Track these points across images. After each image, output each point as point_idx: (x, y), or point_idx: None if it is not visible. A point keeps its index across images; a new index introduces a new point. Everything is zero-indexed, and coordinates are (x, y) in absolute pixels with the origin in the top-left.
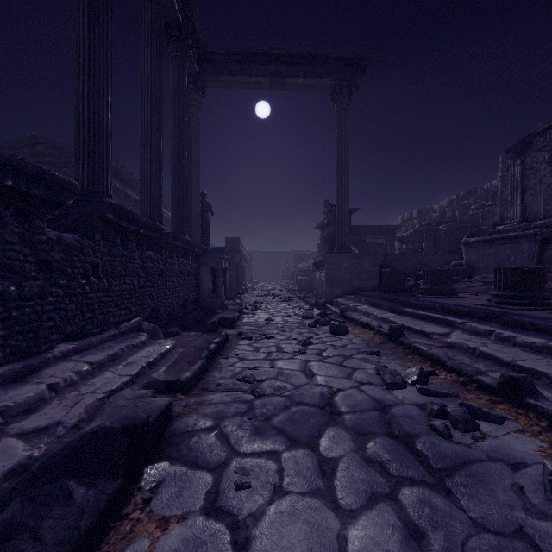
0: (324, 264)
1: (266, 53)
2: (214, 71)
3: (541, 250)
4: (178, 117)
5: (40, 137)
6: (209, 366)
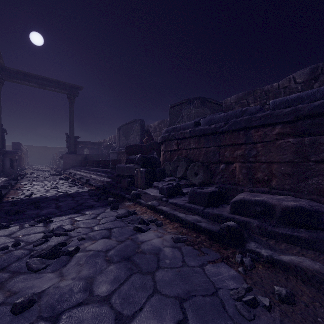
0: (63, 157)
1: (37, 76)
2: (10, 76)
3: (118, 156)
4: None
5: None
6: (21, 180)
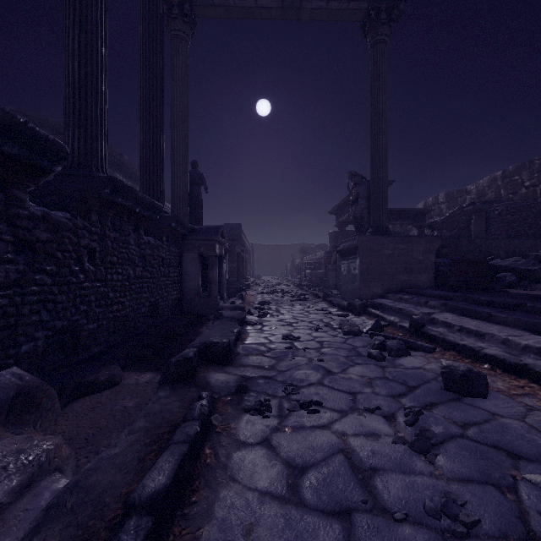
0: (358, 250)
1: None
2: None
3: None
4: (150, 30)
5: (15, 112)
6: None
